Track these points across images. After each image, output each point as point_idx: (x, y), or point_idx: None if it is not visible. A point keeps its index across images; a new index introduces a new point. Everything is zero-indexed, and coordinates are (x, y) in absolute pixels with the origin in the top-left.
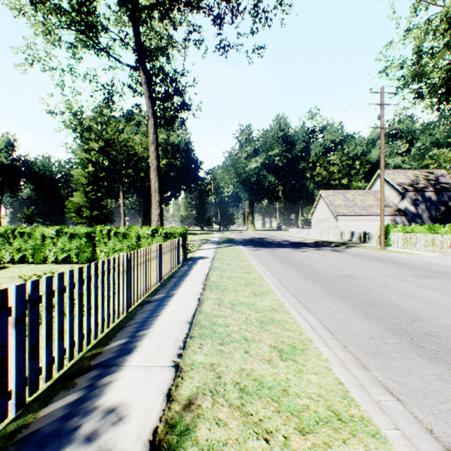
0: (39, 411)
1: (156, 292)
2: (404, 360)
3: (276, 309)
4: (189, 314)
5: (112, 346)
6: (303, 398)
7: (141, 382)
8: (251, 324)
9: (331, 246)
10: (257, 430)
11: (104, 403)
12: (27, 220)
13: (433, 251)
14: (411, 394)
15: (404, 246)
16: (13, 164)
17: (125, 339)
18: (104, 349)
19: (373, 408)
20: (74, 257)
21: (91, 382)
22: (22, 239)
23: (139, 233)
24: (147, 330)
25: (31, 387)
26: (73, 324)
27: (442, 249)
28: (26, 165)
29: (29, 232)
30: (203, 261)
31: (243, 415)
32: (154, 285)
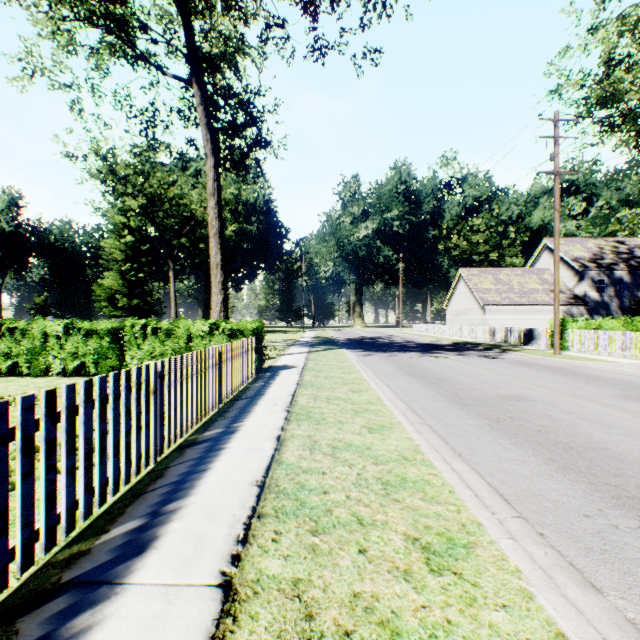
0: None
1: (209, 425)
2: None
3: (408, 457)
4: (259, 467)
5: (112, 536)
6: None
7: (149, 629)
8: (367, 488)
9: (479, 350)
10: None
11: None
12: (37, 312)
13: (635, 357)
14: None
15: (588, 349)
16: (18, 232)
17: (139, 519)
18: (96, 542)
19: None
20: (91, 366)
21: (49, 628)
22: (12, 338)
23: (190, 330)
24: (183, 499)
25: None
26: (32, 499)
27: None
28: (37, 233)
29: (23, 329)
30: (288, 373)
31: None
32: (208, 412)
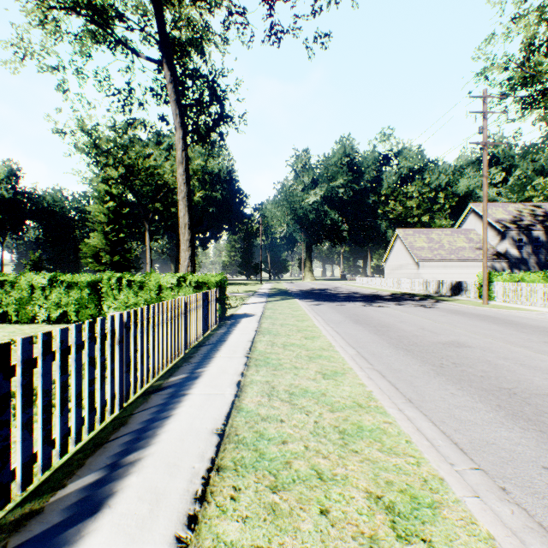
0: None
1: (174, 371)
2: None
3: (363, 403)
4: (219, 414)
5: (67, 492)
6: None
7: None
8: (325, 438)
9: (415, 300)
10: None
11: None
12: (32, 267)
13: None
14: None
15: (513, 300)
16: (16, 198)
17: (97, 473)
18: (50, 500)
19: None
20: (72, 315)
21: None
22: (2, 290)
23: (160, 282)
24: (143, 450)
25: None
26: None
27: None
28: (32, 199)
29: (12, 281)
30: (247, 321)
31: None
32: (174, 358)
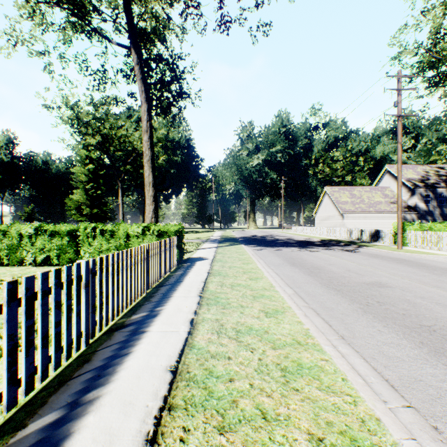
0: None
1: (136, 309)
2: None
3: (301, 341)
4: (174, 352)
5: (27, 433)
6: None
7: None
8: (268, 375)
9: (341, 246)
10: None
11: None
12: (26, 217)
13: None
14: None
15: (422, 245)
16: (13, 162)
17: (57, 412)
18: (9, 441)
19: None
20: (54, 259)
21: None
22: None
23: (128, 231)
24: (102, 387)
25: None
26: None
27: None
28: (26, 162)
29: (4, 230)
30: (201, 264)
31: None
32: (137, 297)
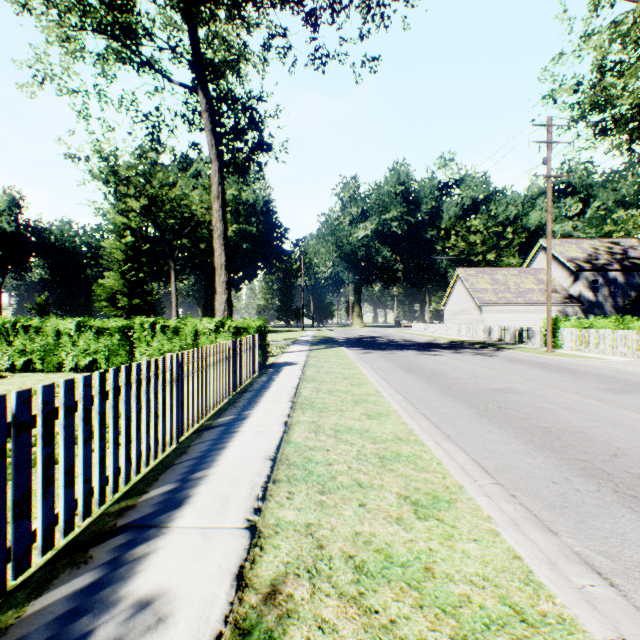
0: (26, 604)
1: (222, 413)
2: (609, 518)
3: (403, 437)
4: (271, 446)
5: (152, 495)
6: (459, 583)
7: (195, 554)
8: (366, 461)
9: (474, 349)
10: (388, 639)
11: (134, 591)
12: (38, 311)
13: (624, 354)
14: (631, 575)
15: (580, 347)
16: (18, 232)
17: (172, 484)
18: (139, 500)
19: (577, 601)
20: (102, 363)
21: (116, 554)
22: (26, 336)
23: (197, 328)
24: (207, 470)
25: (17, 564)
26: (90, 461)
27: (637, 351)
28: (37, 233)
29: (37, 327)
30: (290, 369)
31: (363, 613)
32: (219, 402)
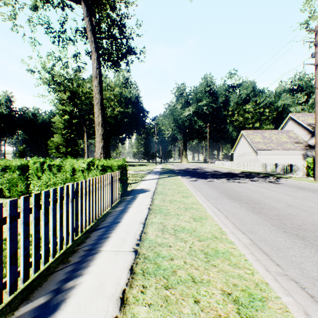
0: None
1: (36, 287)
2: None
3: None
4: None
5: None
6: None
7: None
8: None
9: (261, 177)
10: None
11: None
12: (20, 154)
13: None
14: None
15: None
16: (11, 114)
17: None
18: None
19: None
20: (6, 191)
21: None
22: None
23: (74, 166)
24: None
25: None
26: None
27: None
28: (20, 114)
29: None
30: (143, 196)
31: None
32: (52, 254)
